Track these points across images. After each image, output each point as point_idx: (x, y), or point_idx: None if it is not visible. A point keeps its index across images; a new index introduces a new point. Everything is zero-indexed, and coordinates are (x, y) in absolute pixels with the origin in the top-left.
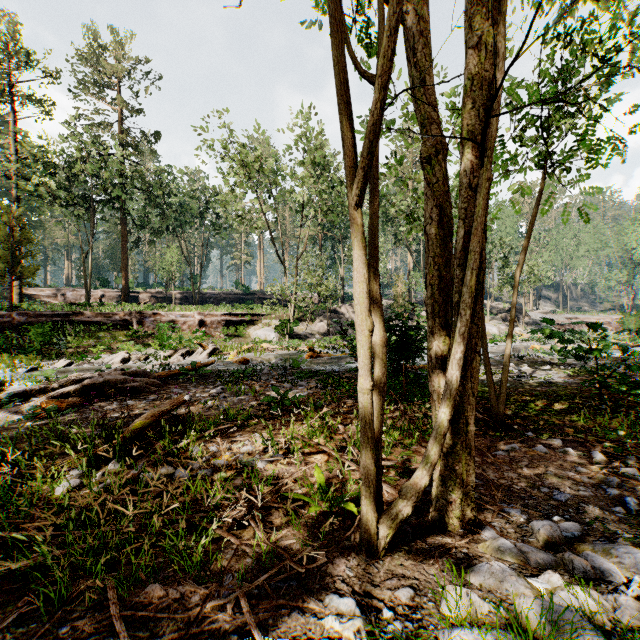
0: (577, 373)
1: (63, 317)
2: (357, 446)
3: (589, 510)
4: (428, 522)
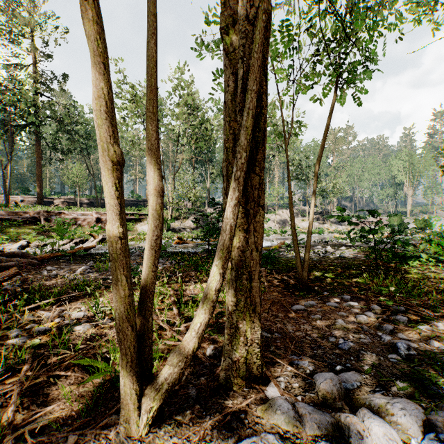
0: (362, 250)
1: None
2: (171, 308)
3: (368, 357)
4: (216, 382)
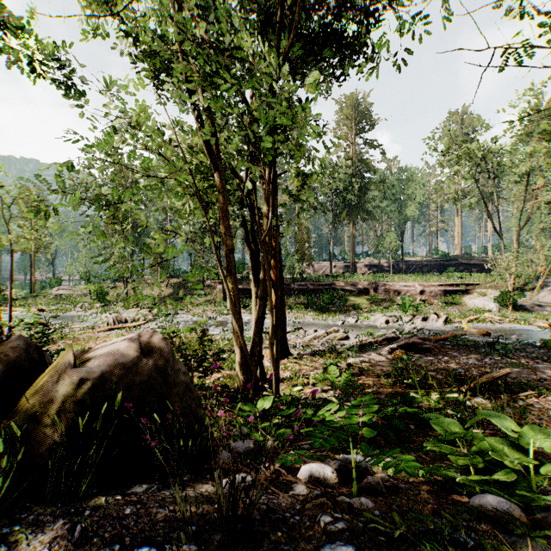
0: None
1: (329, 286)
2: None
3: None
4: None
